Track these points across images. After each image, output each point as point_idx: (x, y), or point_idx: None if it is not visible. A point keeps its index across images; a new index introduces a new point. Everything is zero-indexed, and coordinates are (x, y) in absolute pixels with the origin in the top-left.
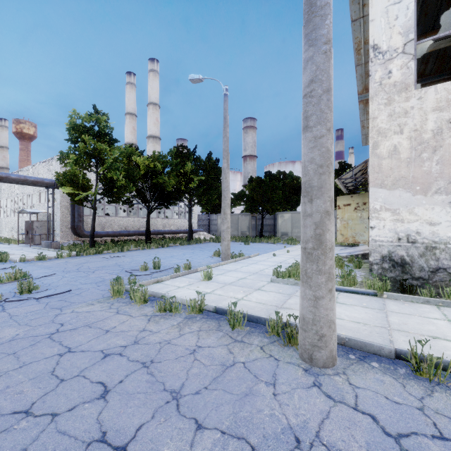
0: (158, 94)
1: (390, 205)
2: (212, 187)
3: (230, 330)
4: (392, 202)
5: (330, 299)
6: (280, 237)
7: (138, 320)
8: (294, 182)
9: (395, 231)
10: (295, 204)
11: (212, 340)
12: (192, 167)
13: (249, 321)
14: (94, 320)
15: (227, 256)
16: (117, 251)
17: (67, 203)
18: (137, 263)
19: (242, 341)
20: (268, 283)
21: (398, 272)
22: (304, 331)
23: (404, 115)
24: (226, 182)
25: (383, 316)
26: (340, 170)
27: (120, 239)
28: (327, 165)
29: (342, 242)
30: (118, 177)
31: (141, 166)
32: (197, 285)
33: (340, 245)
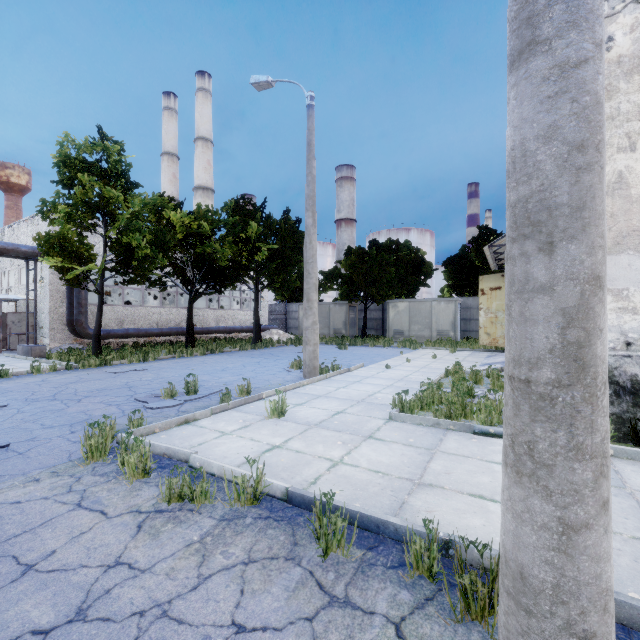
0: (210, 125)
1: (609, 282)
2: (290, 262)
3: (317, 558)
4: (614, 277)
5: (604, 528)
6: (392, 338)
7: (114, 530)
8: (413, 255)
9: (620, 330)
10: (414, 288)
11: (274, 598)
12: (258, 230)
13: (359, 528)
14: (14, 529)
15: (312, 370)
16: (136, 361)
17: (61, 284)
18: (162, 383)
19: (347, 602)
20: (385, 423)
21: (626, 405)
22: (523, 611)
23: (637, 116)
24: (311, 249)
25: (635, 507)
26: (481, 238)
27: (147, 342)
28: (596, 144)
29: (486, 345)
30: (140, 242)
31: (177, 227)
32: (258, 427)
33: (483, 350)
